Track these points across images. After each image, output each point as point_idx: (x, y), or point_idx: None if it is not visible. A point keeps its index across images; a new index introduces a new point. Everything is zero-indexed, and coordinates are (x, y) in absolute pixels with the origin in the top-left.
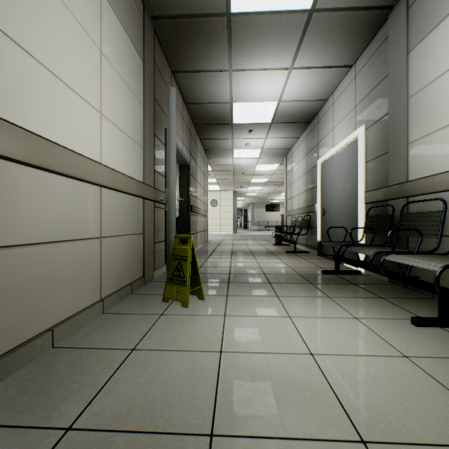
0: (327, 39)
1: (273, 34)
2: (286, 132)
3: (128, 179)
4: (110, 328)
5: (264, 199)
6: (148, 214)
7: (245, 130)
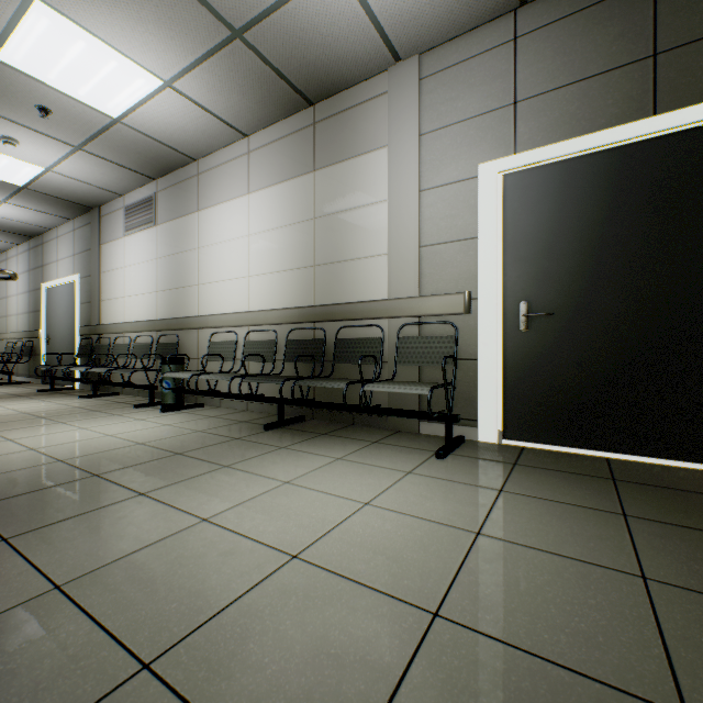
0: (43, 202)
1: None
2: None
3: None
4: None
5: None
6: None
7: None
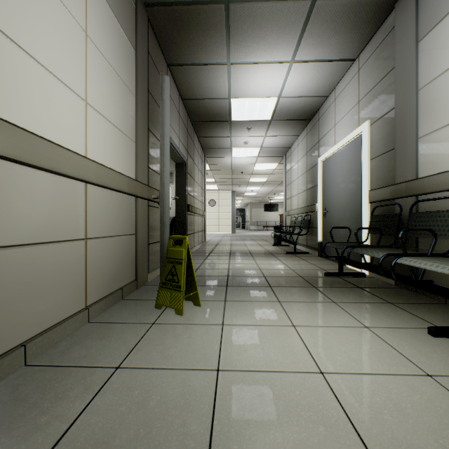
0: (331, 30)
1: (273, 24)
2: (286, 130)
3: (118, 176)
4: (94, 341)
5: (263, 199)
6: (141, 213)
7: (243, 127)
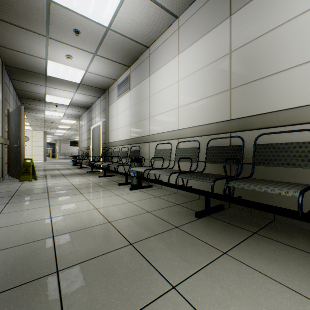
0: (88, 90)
1: (66, 84)
2: (78, 109)
3: (1, 138)
4: (5, 186)
5: (69, 138)
6: (4, 150)
7: (53, 104)
